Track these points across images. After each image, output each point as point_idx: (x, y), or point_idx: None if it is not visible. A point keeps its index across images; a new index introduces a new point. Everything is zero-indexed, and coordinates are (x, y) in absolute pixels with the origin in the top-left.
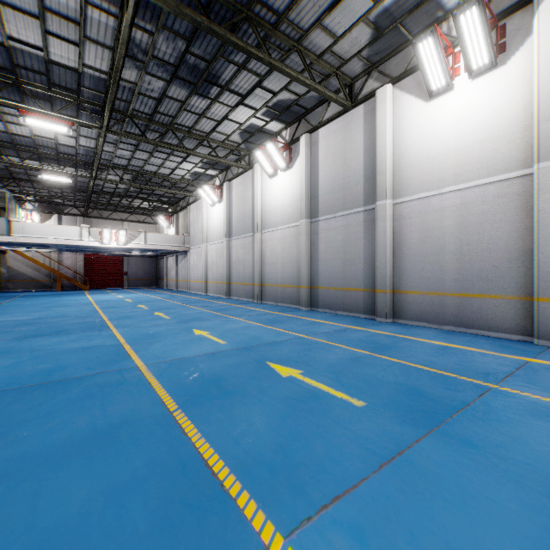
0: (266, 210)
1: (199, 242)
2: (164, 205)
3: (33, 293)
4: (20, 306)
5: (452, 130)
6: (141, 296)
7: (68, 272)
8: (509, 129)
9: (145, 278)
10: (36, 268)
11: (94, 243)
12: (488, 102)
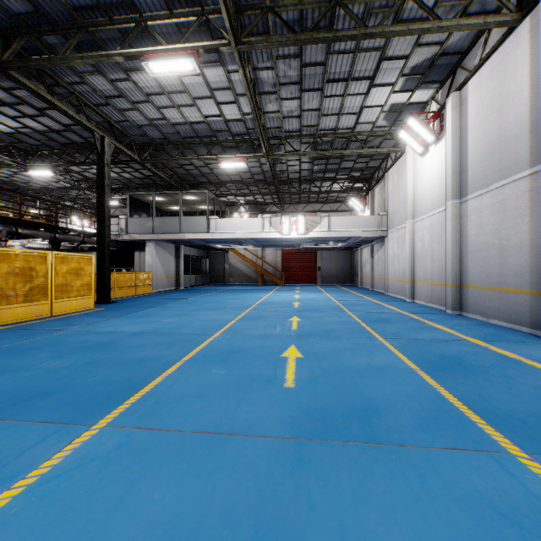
0: None
1: (401, 221)
2: (357, 184)
3: (238, 287)
4: (189, 304)
5: None
6: (319, 297)
7: (269, 268)
8: None
9: (339, 274)
10: (246, 264)
11: (274, 235)
12: None
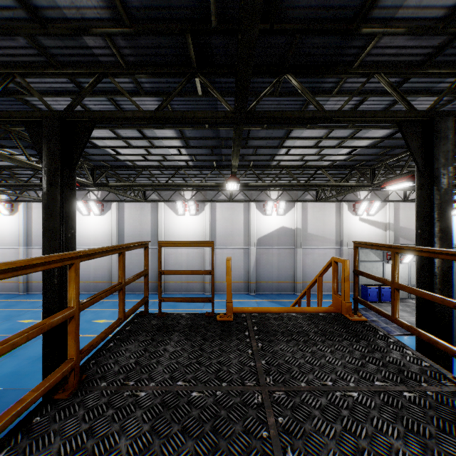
0: (78, 234)
1: None
2: None
3: None
4: None
5: (185, 228)
6: None
7: None
8: (199, 234)
9: None
10: None
11: None
12: (194, 224)
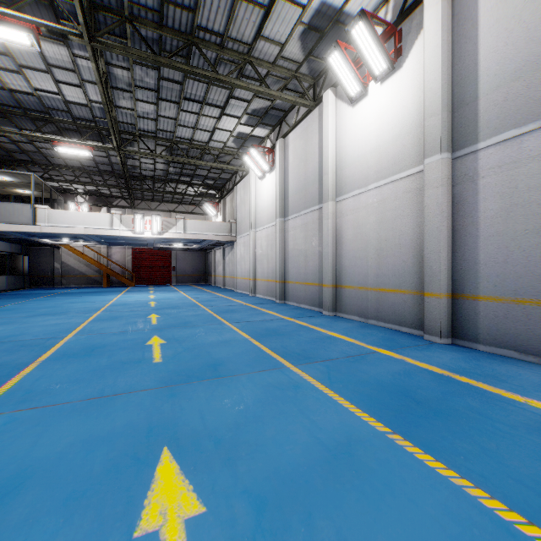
0: (345, 161)
1: (247, 229)
2: (211, 191)
3: (75, 290)
4: (11, 311)
5: None
6: (176, 296)
7: (117, 268)
8: None
9: (194, 274)
10: (86, 263)
11: (126, 233)
12: None
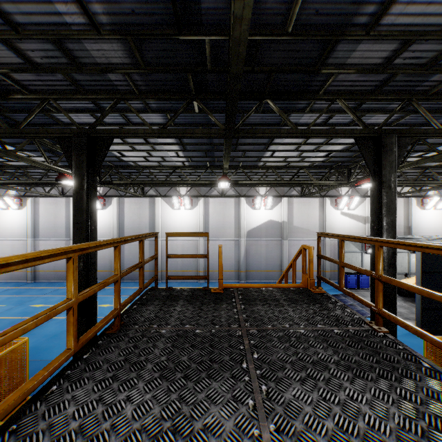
0: None
1: None
2: None
3: None
4: None
5: (180, 221)
6: None
7: None
8: (193, 227)
9: None
10: None
11: None
12: (189, 218)
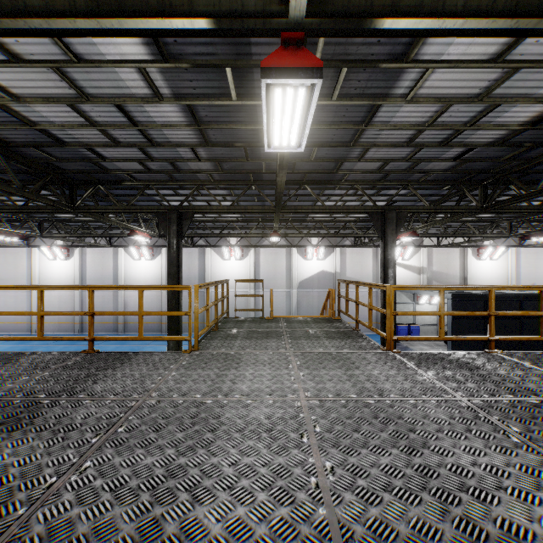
0: (130, 277)
1: None
2: None
3: None
4: None
5: (230, 272)
6: None
7: None
8: (244, 278)
9: None
10: None
11: None
12: (239, 268)
